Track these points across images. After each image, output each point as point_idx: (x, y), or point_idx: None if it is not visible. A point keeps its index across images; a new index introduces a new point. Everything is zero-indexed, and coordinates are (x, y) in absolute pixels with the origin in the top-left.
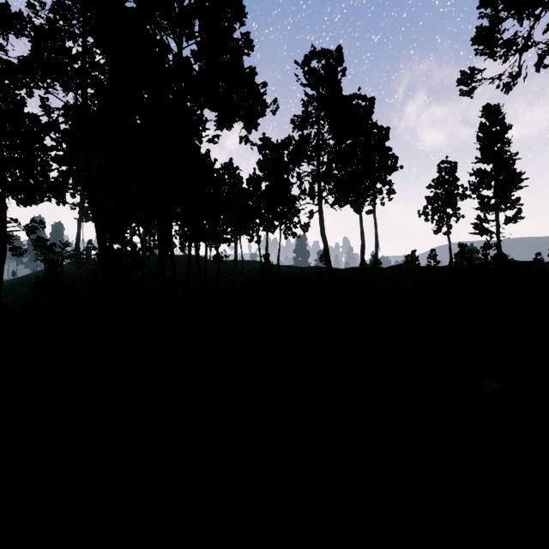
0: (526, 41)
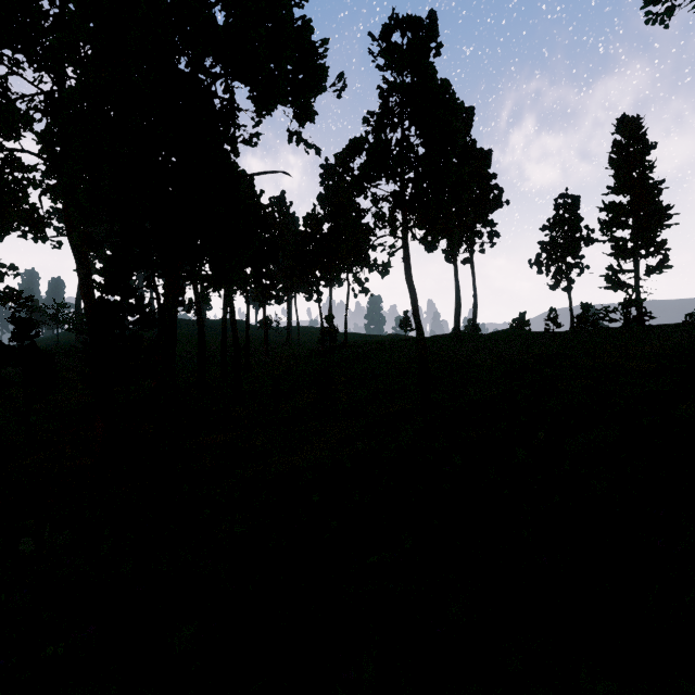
0: None
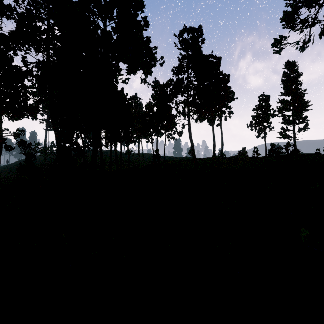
0: (314, 20)
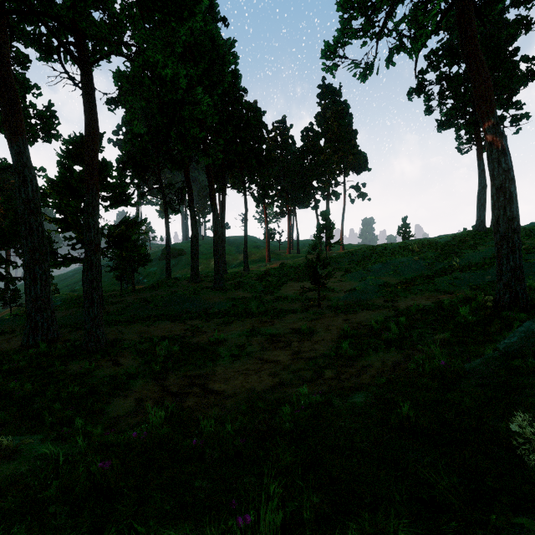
0: None
